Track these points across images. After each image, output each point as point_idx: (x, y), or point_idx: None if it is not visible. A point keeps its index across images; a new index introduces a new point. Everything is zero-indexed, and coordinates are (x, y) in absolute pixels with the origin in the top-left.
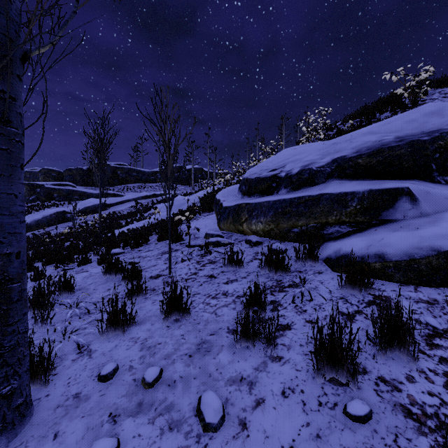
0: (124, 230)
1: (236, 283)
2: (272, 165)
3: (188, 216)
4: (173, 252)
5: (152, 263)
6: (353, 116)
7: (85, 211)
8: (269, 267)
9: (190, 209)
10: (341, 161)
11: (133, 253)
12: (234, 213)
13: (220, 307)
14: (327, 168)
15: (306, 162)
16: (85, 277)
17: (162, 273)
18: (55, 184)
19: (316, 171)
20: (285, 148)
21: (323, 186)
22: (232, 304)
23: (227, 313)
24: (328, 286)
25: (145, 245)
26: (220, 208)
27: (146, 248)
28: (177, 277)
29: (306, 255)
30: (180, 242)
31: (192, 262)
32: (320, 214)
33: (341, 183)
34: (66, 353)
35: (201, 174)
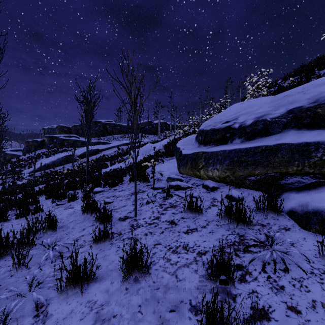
0: (108, 170)
1: (196, 233)
2: (225, 118)
3: (154, 160)
4: (141, 193)
5: (122, 203)
6: (293, 74)
7: (84, 154)
8: (230, 219)
9: (156, 154)
10: (298, 111)
11: (110, 191)
12: (192, 160)
13: (180, 267)
14: (283, 118)
15: (259, 114)
16: (70, 214)
17: (129, 215)
18: (66, 136)
19: (271, 121)
20: (229, 104)
21: (280, 136)
22: (194, 264)
23: (188, 277)
24: (302, 250)
25: (120, 184)
26: (180, 155)
27: (120, 187)
28: (141, 221)
29: (268, 207)
30: (146, 184)
31: (156, 204)
32: (278, 164)
33: (300, 133)
34: (24, 314)
35: (165, 126)
